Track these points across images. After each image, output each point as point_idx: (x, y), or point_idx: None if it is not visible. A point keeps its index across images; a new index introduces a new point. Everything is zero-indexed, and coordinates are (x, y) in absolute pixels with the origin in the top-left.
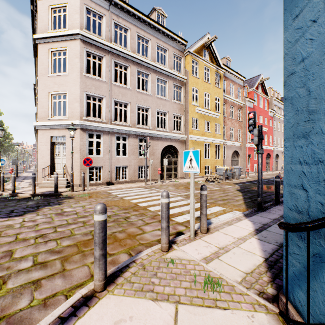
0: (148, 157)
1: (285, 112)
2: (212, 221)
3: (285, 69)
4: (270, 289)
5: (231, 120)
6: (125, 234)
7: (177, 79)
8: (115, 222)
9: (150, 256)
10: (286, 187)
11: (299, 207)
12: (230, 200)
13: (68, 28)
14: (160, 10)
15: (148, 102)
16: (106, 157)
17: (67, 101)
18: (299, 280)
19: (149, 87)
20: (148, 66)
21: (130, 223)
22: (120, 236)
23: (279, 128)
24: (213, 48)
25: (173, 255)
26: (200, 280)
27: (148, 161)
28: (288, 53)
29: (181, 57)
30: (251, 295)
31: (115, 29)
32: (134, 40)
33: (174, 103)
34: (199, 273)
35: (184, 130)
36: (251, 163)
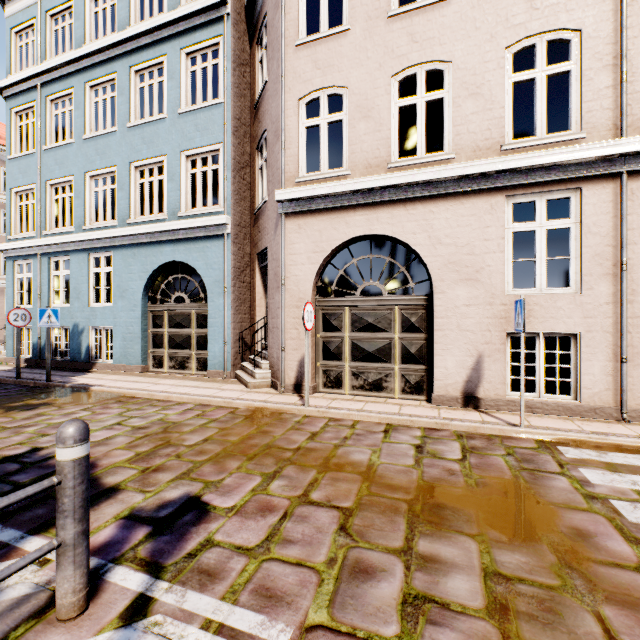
0: None
1: None
2: None
3: None
4: None
5: None
6: None
7: None
8: None
9: None
10: None
11: None
12: None
13: None
14: None
15: None
16: None
17: None
18: None
19: None
20: None
21: None
22: None
23: None
24: None
25: None
26: None
27: None
28: None
29: None
30: None
31: None
32: None
33: None
34: None
35: None
36: None
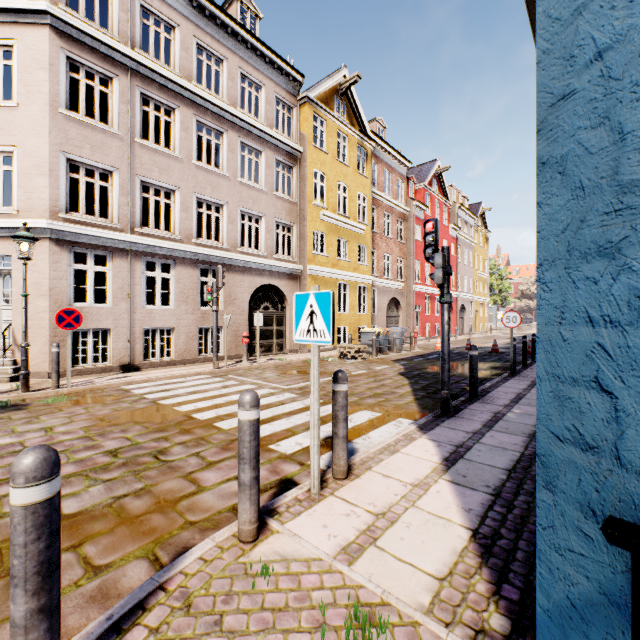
0: (220, 308)
1: (543, 196)
2: (356, 445)
3: (543, 89)
4: (497, 618)
5: (387, 240)
6: (149, 501)
7: (283, 151)
8: (128, 466)
9: (207, 563)
10: (545, 381)
11: (589, 436)
12: (389, 395)
13: None
14: (248, 2)
15: (220, 191)
16: (122, 308)
17: (14, 172)
18: (589, 622)
19: (224, 160)
20: (221, 114)
21: (168, 467)
22: (136, 508)
23: (466, 259)
24: (353, 97)
25: (270, 551)
26: (337, 620)
27: (220, 318)
28: (551, 47)
29: (291, 106)
30: None
31: (142, 19)
32: (190, 54)
33: (277, 198)
34: (334, 597)
35: (298, 255)
36: (420, 322)
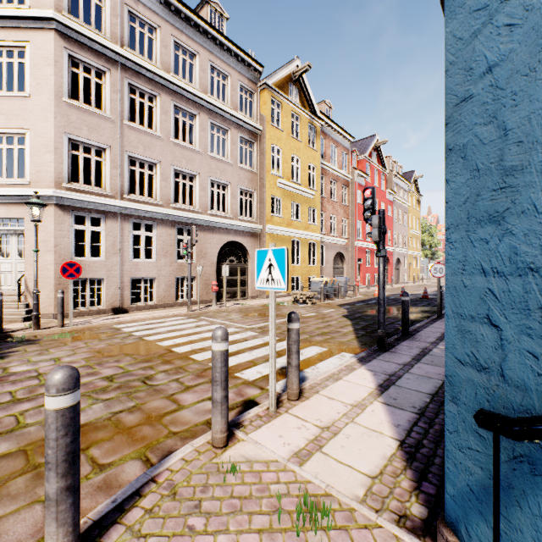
0: (194, 261)
1: (450, 175)
2: (307, 374)
3: (450, 92)
4: (417, 507)
5: (333, 203)
6: (140, 416)
7: (246, 129)
8: (122, 389)
9: (188, 463)
10: (451, 318)
11: (482, 360)
12: (334, 334)
13: (30, 4)
14: (217, 5)
15: (194, 163)
16: (113, 261)
17: (27, 150)
18: (482, 502)
19: (196, 137)
20: (194, 99)
21: (154, 390)
22: (129, 421)
23: (401, 219)
24: (304, 83)
25: (237, 454)
26: (290, 506)
27: (194, 269)
28: (456, 60)
29: (252, 92)
30: (386, 526)
31: (130, 22)
32: (169, 50)
33: (241, 169)
34: (288, 489)
35: (258, 217)
36: (362, 273)
